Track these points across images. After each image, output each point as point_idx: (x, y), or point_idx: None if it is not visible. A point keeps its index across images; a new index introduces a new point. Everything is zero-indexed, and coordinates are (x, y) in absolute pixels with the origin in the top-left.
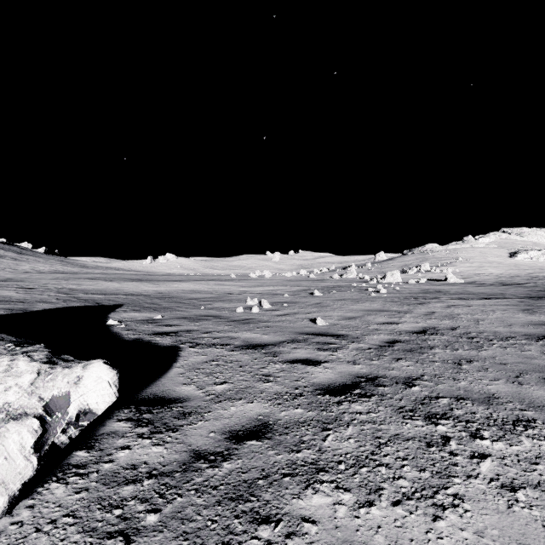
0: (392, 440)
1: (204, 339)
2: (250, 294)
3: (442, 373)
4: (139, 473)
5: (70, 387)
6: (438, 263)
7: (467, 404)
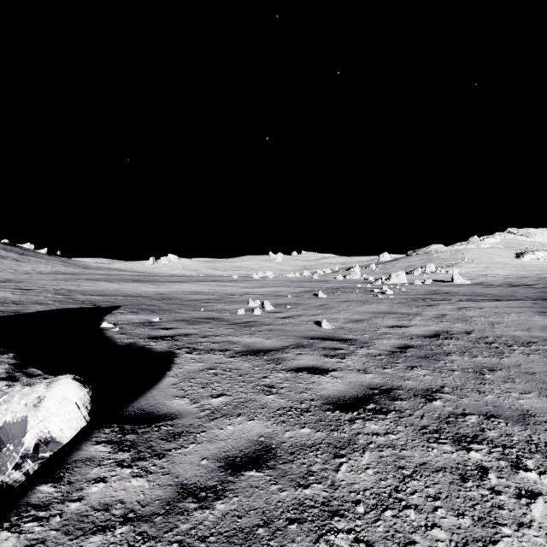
0: (418, 471)
1: (202, 344)
2: (253, 295)
3: (464, 384)
4: (111, 516)
5: (27, 411)
6: (444, 264)
7: (499, 424)
